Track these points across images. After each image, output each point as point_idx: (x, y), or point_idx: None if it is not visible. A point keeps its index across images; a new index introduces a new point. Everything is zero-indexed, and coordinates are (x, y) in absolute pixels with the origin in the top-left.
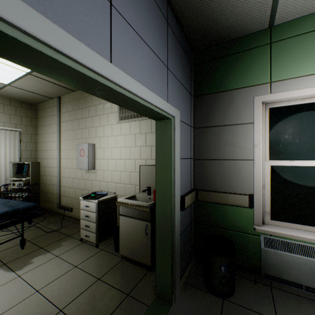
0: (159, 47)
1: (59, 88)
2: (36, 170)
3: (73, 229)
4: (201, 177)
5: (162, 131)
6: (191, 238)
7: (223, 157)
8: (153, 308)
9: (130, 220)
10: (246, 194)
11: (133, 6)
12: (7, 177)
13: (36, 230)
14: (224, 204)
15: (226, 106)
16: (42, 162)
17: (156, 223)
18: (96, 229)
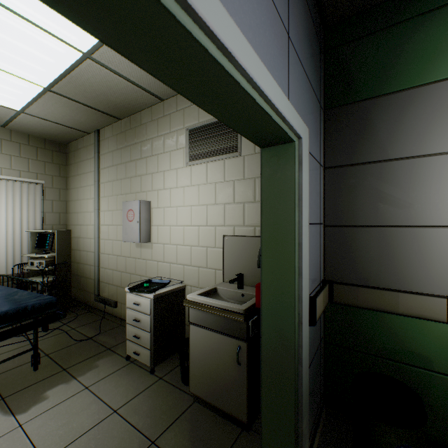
0: None
1: (97, 114)
2: (65, 242)
3: (117, 337)
4: (338, 259)
5: (274, 169)
6: (320, 373)
7: (387, 221)
8: None
9: (208, 334)
10: (441, 296)
11: None
12: (24, 253)
13: (61, 336)
14: (390, 312)
15: (393, 122)
16: (75, 230)
17: (261, 352)
18: (150, 343)
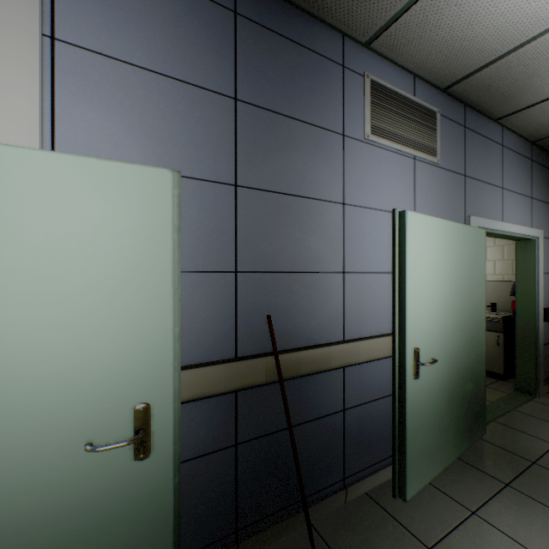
0: (524, 187)
1: None
2: None
3: None
4: None
5: (523, 250)
6: None
7: None
8: (516, 394)
9: None
10: None
11: (510, 176)
12: None
13: None
14: None
15: None
16: None
17: (516, 328)
18: None
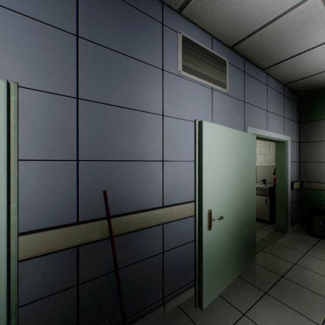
0: (280, 111)
1: None
2: None
3: None
4: (304, 173)
5: (279, 148)
6: (297, 211)
7: (322, 160)
8: (275, 232)
9: None
10: None
11: (272, 104)
12: None
13: None
14: (323, 190)
15: None
16: None
17: (275, 194)
18: None
